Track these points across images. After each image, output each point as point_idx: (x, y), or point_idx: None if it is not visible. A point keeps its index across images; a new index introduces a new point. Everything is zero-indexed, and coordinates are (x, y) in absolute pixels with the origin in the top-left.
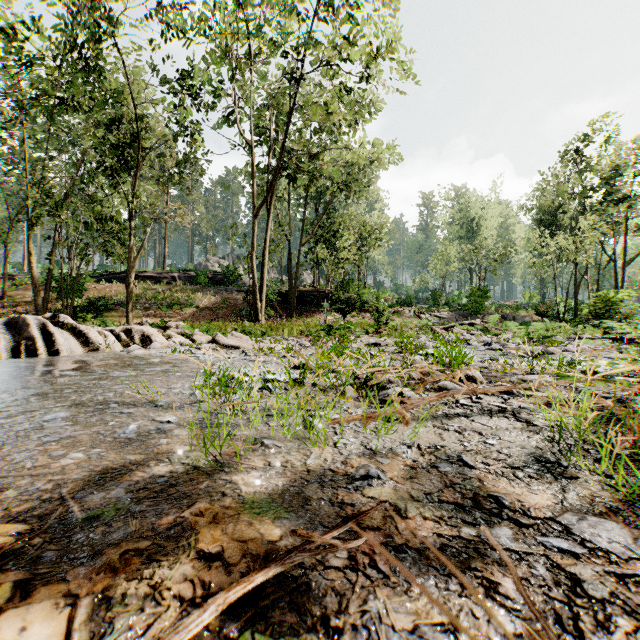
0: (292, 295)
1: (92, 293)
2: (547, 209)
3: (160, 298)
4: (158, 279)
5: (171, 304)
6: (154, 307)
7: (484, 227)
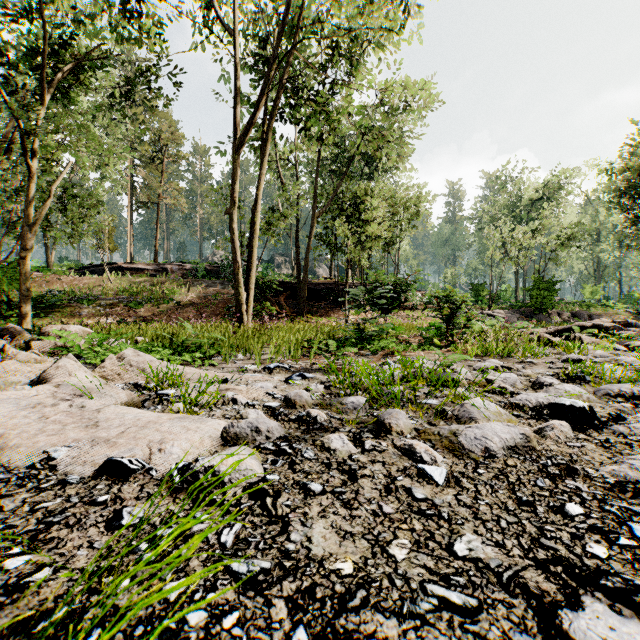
0: (302, 287)
1: (55, 286)
2: (637, 174)
3: (137, 292)
4: (147, 272)
5: (147, 299)
6: (123, 303)
7: (545, 203)
